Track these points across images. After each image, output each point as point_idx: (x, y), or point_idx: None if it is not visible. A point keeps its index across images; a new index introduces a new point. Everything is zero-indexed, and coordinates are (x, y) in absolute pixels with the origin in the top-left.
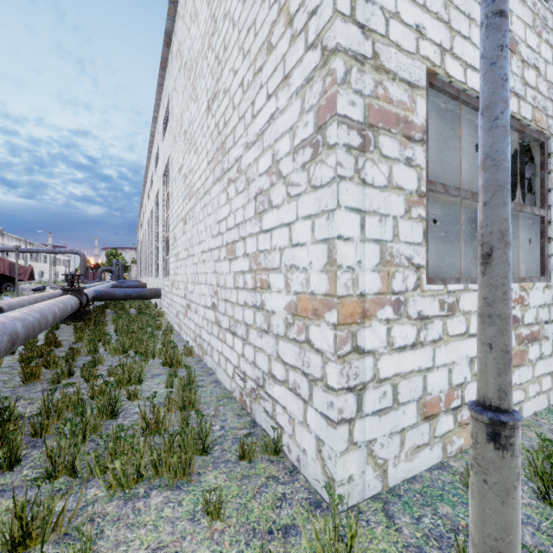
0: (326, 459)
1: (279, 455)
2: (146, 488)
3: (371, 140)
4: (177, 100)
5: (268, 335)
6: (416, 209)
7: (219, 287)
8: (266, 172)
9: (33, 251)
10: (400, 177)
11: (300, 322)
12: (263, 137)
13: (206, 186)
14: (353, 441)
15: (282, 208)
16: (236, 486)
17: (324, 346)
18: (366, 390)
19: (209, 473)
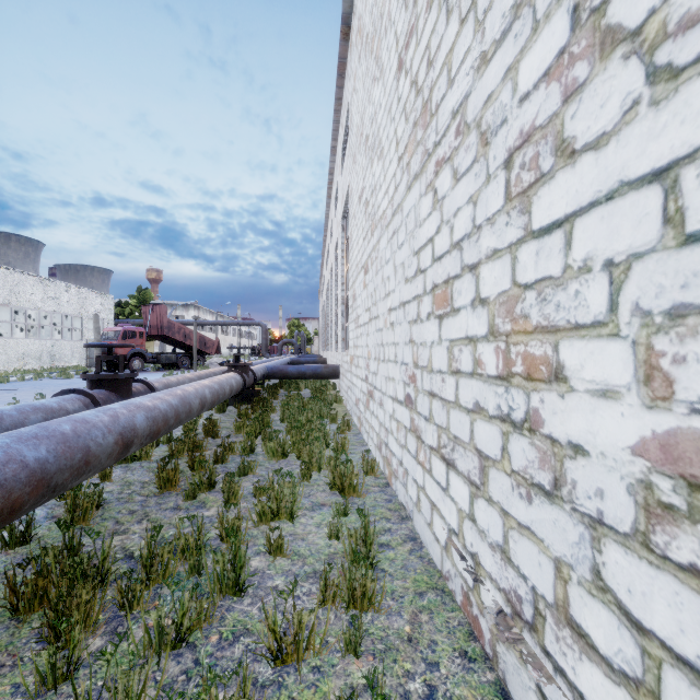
0: None
1: None
2: None
3: None
4: (357, 102)
5: (553, 505)
6: None
7: (419, 368)
8: (546, 74)
9: (220, 324)
10: None
11: None
12: None
13: (395, 200)
14: None
15: (620, 137)
16: None
17: None
18: None
19: None
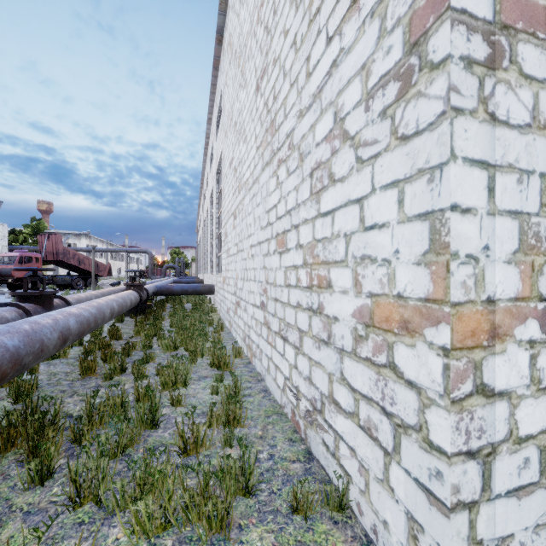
0: None
1: (345, 513)
2: (175, 540)
3: (504, 50)
4: (228, 94)
5: (328, 348)
6: None
7: (269, 284)
8: (325, 138)
9: (111, 251)
10: None
11: (377, 337)
12: (322, 95)
13: (254, 174)
14: (476, 539)
15: (348, 180)
16: None
17: (423, 380)
18: (497, 456)
19: (253, 527)
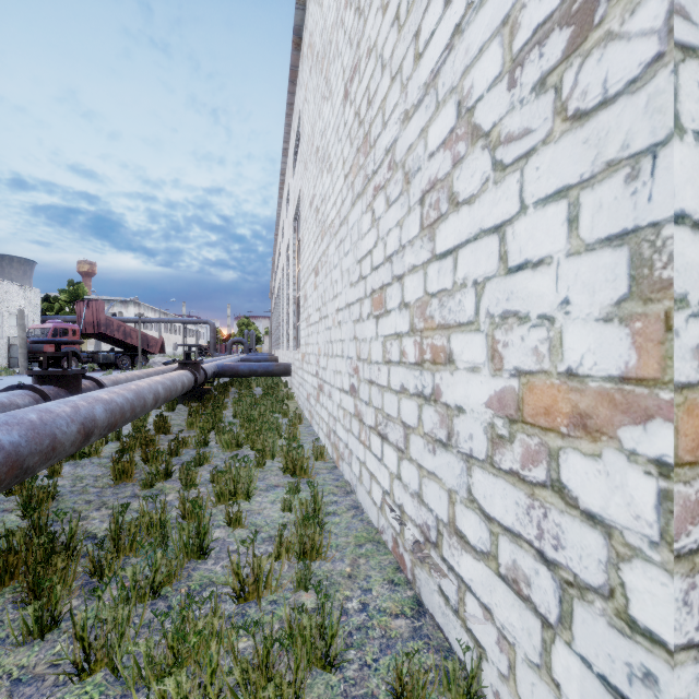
0: None
1: None
2: None
3: None
4: (308, 113)
5: (447, 452)
6: None
7: (361, 361)
8: (444, 143)
9: (164, 322)
10: None
11: (530, 439)
12: (438, 81)
13: (342, 212)
14: None
15: (480, 200)
16: None
17: (616, 513)
18: None
19: None
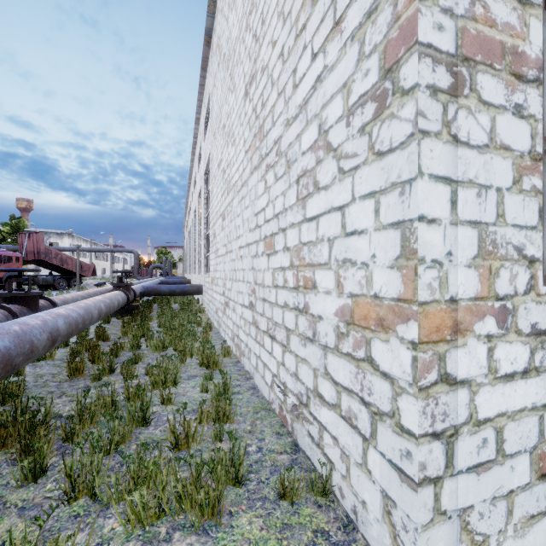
0: (398, 527)
1: (328, 498)
2: (168, 527)
3: (465, 79)
4: (216, 96)
5: (313, 345)
6: (528, 178)
7: (257, 285)
8: (311, 148)
9: (95, 251)
10: (506, 132)
11: (357, 334)
12: (307, 107)
13: (243, 177)
14: (441, 510)
15: (331, 189)
16: (275, 539)
17: (395, 371)
18: (459, 437)
19: (242, 513)
